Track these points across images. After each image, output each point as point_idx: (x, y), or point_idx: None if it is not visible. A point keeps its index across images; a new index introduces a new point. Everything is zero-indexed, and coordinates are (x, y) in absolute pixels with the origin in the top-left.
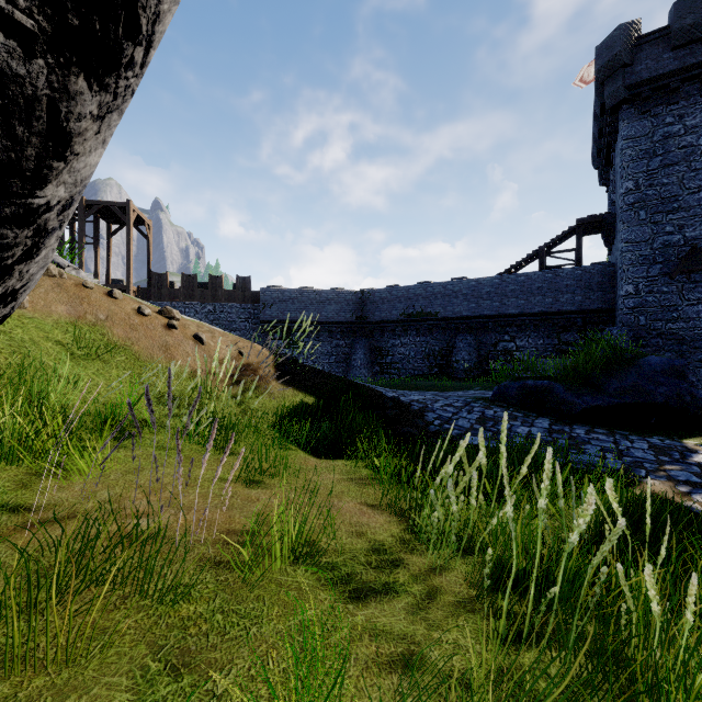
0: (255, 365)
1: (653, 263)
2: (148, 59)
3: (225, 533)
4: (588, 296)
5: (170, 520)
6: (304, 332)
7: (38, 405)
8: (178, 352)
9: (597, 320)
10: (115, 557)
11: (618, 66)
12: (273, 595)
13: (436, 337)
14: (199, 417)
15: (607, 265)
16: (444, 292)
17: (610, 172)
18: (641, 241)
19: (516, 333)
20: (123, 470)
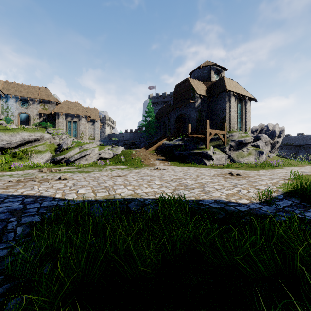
0: None
1: None
2: None
3: None
4: None
5: None
6: None
7: None
8: None
9: None
10: None
11: None
12: None
13: (292, 150)
14: None
15: None
16: (295, 138)
17: None
18: None
19: None
20: None
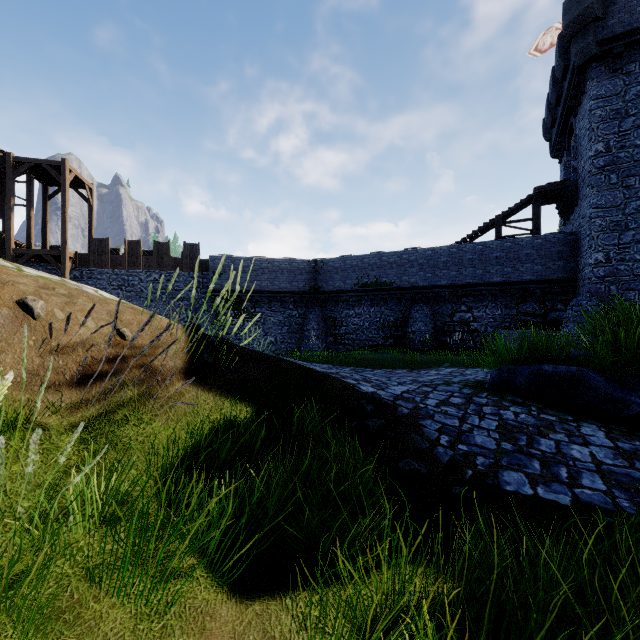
0: (145, 355)
1: (625, 230)
2: None
3: None
4: (548, 266)
5: None
6: (256, 302)
7: None
8: None
9: (557, 290)
10: None
11: (589, 20)
12: None
13: (390, 307)
14: None
15: (568, 234)
16: (400, 261)
17: (566, 141)
18: (612, 207)
19: (473, 304)
20: None
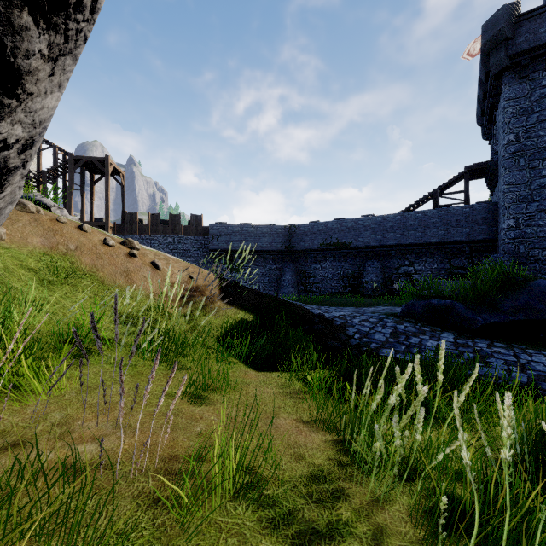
0: (202, 288)
1: (531, 202)
2: (98, 5)
3: (167, 460)
4: (475, 229)
5: (115, 445)
6: (244, 259)
7: (3, 328)
8: (137, 277)
9: (482, 249)
10: (41, 508)
11: (501, 39)
12: (212, 544)
13: (349, 262)
14: (150, 336)
15: (490, 204)
16: (356, 226)
17: (492, 128)
18: (520, 184)
19: (414, 259)
20: (78, 388)
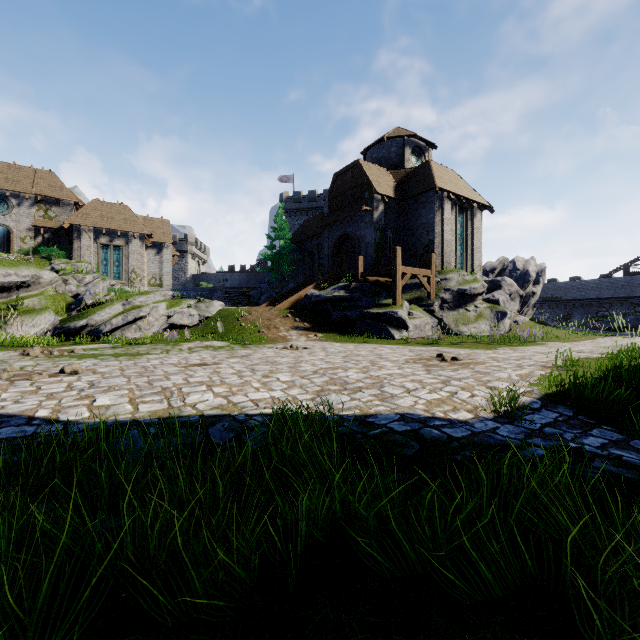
0: None
1: None
2: None
3: None
4: None
5: None
6: None
7: None
8: None
9: None
10: None
11: None
12: None
13: (560, 309)
14: None
15: None
16: (565, 287)
17: None
18: None
19: (609, 307)
20: None
